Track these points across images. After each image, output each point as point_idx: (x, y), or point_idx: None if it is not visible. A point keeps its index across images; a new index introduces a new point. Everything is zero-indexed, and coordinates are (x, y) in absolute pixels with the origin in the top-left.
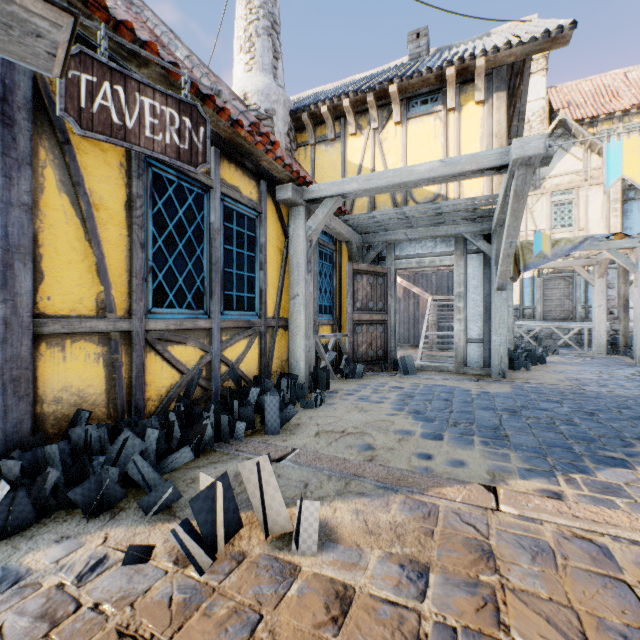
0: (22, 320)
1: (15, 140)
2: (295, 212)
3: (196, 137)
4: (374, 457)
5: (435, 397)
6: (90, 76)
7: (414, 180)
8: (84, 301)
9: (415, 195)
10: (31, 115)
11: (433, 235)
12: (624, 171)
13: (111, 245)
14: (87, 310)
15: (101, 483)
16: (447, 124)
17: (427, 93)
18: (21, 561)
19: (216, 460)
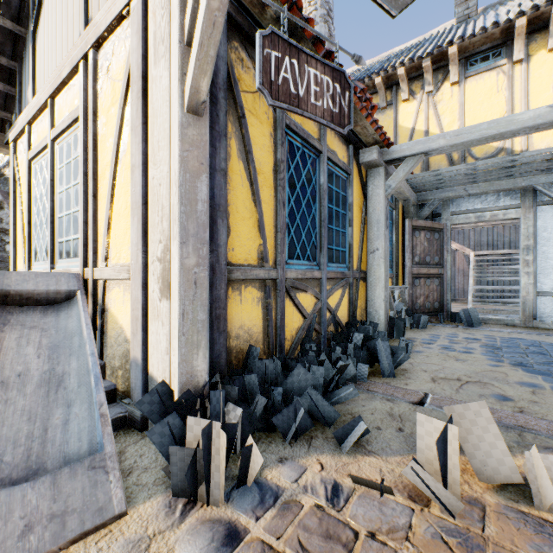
0: (221, 267)
1: (217, 116)
2: (374, 173)
3: (343, 101)
4: (522, 409)
5: (526, 350)
6: (276, 53)
7: (514, 129)
8: (251, 252)
9: (474, 151)
10: (225, 94)
11: (497, 189)
12: None
13: (265, 204)
14: (252, 260)
15: (296, 412)
16: (512, 77)
17: (488, 49)
18: (264, 476)
19: (357, 398)
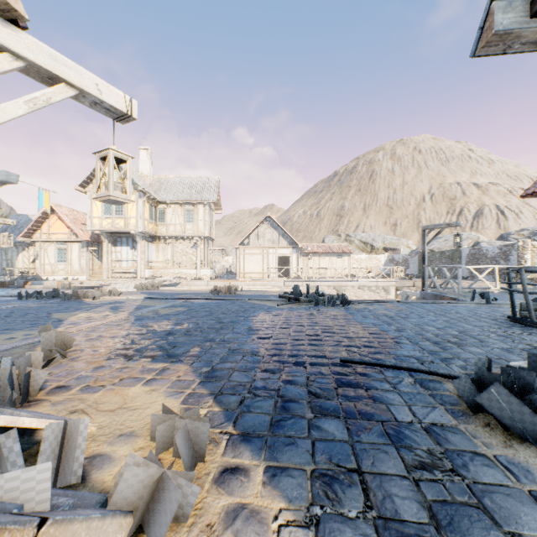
0: None
1: None
2: None
3: None
4: None
5: None
6: None
7: None
8: None
9: None
10: None
11: None
12: (45, 205)
13: None
14: None
15: None
16: None
17: None
18: None
19: None
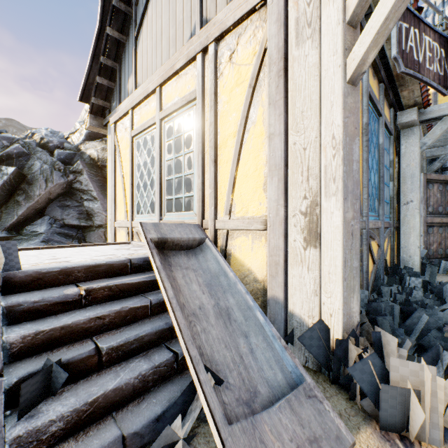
0: None
1: None
2: (408, 132)
3: (445, 65)
4: None
5: None
6: (405, 24)
7: None
8: None
9: None
10: None
11: None
12: None
13: None
14: None
15: (439, 354)
16: None
17: None
18: None
19: None
